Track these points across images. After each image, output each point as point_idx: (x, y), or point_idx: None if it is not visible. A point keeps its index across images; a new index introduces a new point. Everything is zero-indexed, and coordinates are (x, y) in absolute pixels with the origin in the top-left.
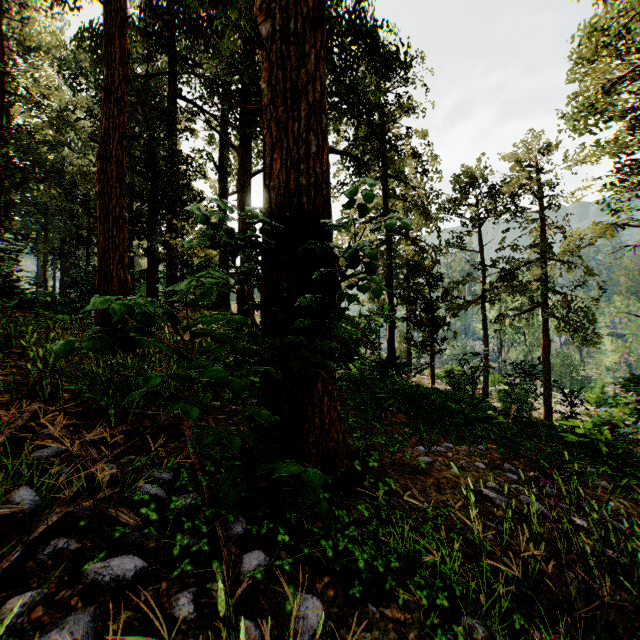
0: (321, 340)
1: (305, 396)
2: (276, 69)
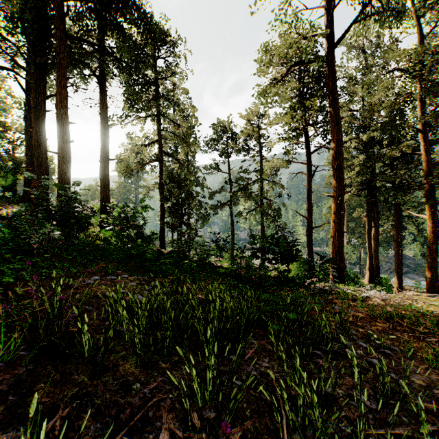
0: None
1: None
2: None
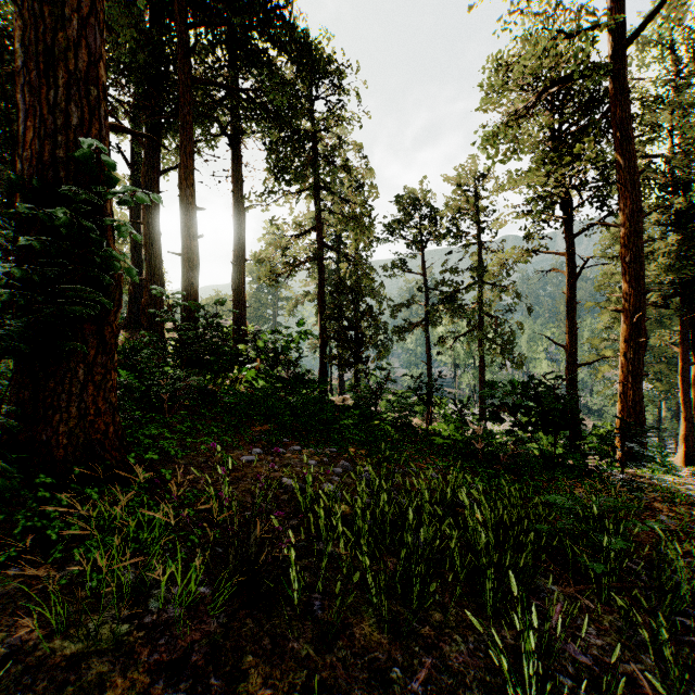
0: (84, 325)
1: (59, 384)
2: (31, 28)
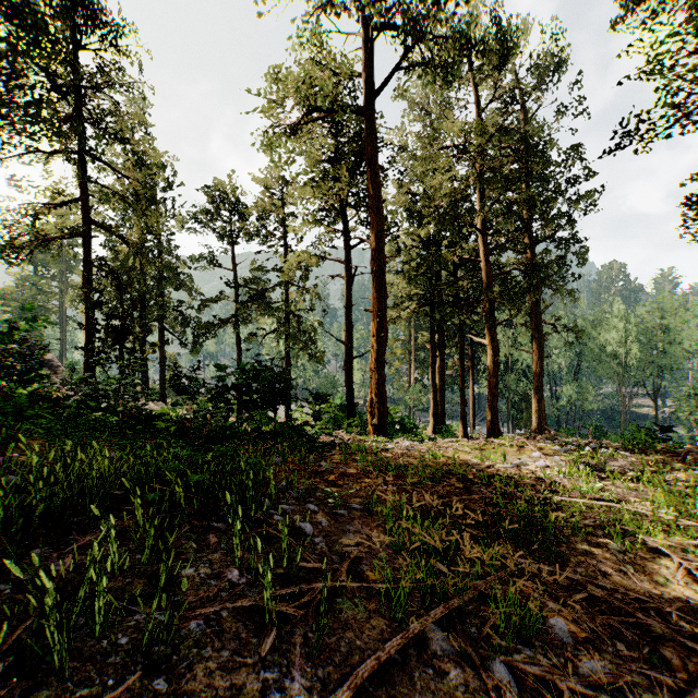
0: None
1: None
2: None
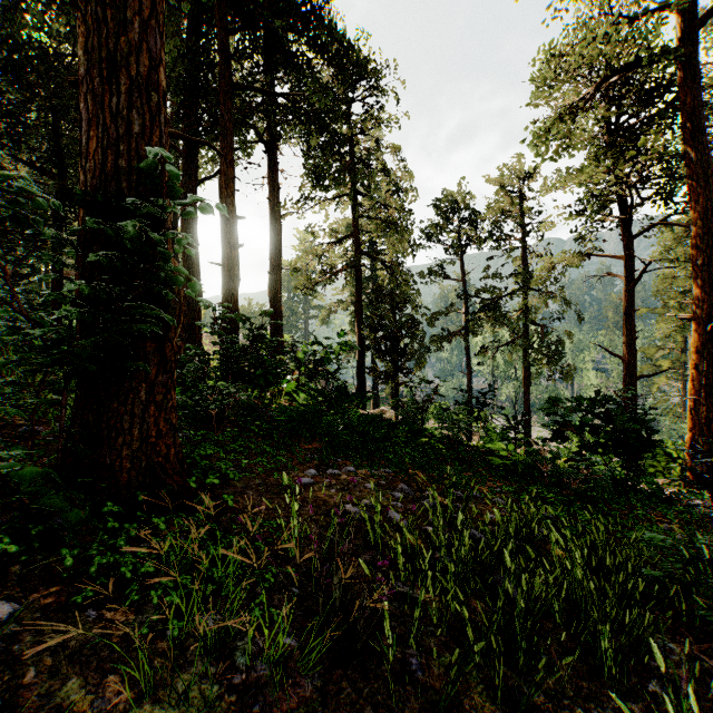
0: (145, 343)
1: (122, 405)
2: (93, 34)
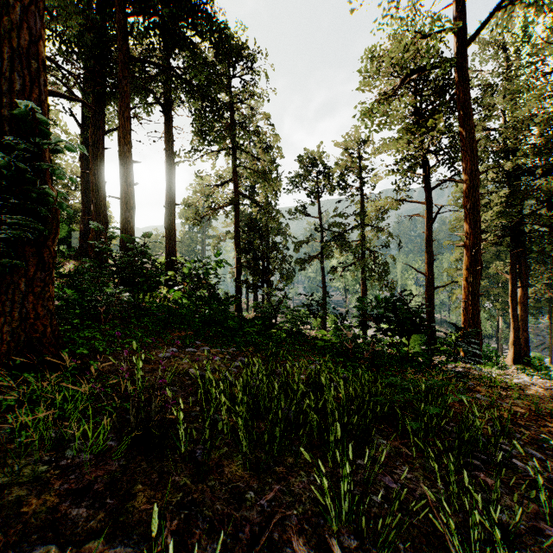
0: (26, 248)
1: (5, 294)
2: None
